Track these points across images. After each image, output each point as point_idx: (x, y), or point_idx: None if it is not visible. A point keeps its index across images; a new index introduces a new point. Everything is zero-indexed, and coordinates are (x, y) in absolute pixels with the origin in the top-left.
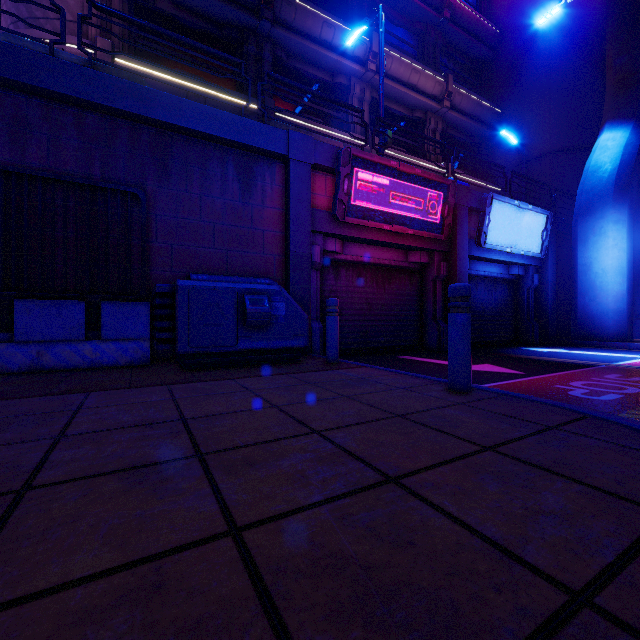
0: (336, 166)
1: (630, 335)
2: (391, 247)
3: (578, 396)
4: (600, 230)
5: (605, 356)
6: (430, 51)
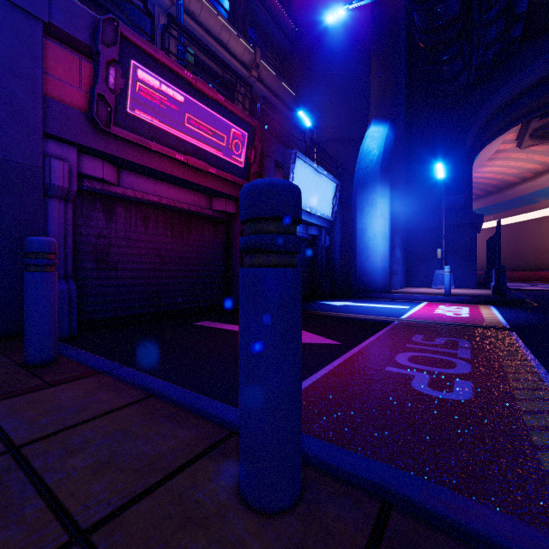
0: (93, 42)
1: (390, 288)
2: (190, 188)
3: (432, 395)
4: (372, 202)
5: (385, 308)
6: (240, 20)
